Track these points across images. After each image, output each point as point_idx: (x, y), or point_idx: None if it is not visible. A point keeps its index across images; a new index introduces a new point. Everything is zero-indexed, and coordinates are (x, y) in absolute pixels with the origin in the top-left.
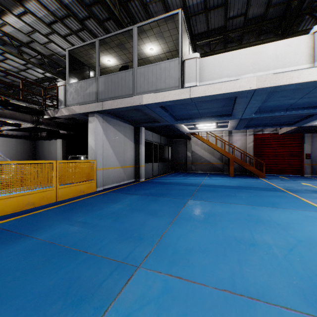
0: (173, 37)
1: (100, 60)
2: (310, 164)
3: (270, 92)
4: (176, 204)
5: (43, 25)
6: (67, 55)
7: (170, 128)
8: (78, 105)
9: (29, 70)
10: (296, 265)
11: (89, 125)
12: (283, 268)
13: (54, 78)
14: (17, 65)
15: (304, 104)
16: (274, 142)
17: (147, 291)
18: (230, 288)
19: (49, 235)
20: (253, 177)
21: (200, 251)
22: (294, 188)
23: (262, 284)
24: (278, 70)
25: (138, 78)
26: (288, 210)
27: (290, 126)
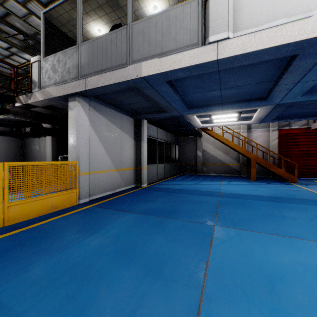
0: None
1: (88, 30)
2: None
3: None
4: (196, 237)
5: None
6: (42, 20)
7: (178, 122)
8: (55, 86)
9: (15, 56)
10: None
11: (69, 113)
12: None
13: None
14: None
15: None
16: (305, 139)
17: None
18: None
19: None
20: (281, 181)
21: None
22: None
23: None
24: None
25: (134, 38)
26: None
27: None
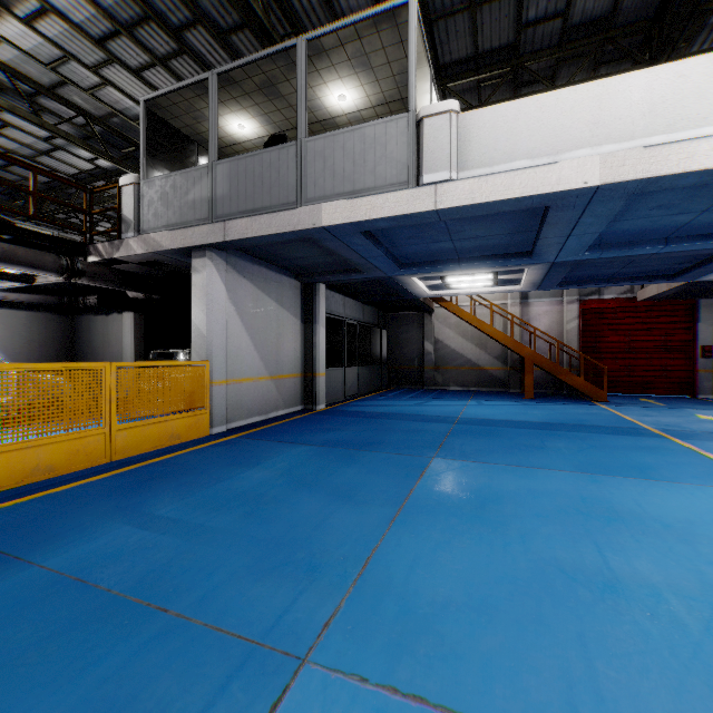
0: (393, 68)
1: (221, 125)
2: (712, 370)
3: (632, 196)
4: (402, 469)
5: (88, 43)
6: (142, 111)
7: (385, 286)
8: (168, 231)
9: (60, 151)
10: None
11: (193, 278)
12: (709, 666)
13: (118, 170)
14: (30, 141)
15: (711, 226)
16: (628, 319)
17: None
18: None
19: (75, 555)
20: (580, 400)
21: (471, 607)
22: (683, 428)
23: None
24: (655, 137)
25: (310, 164)
26: (681, 485)
27: (669, 280)
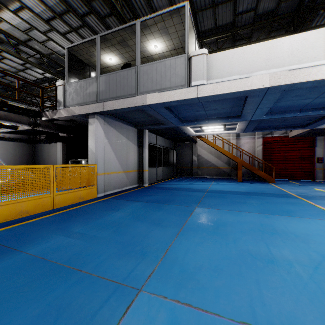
0: (178, 33)
1: (102, 59)
2: (322, 168)
3: (284, 91)
4: (182, 212)
5: (41, 22)
6: (66, 53)
7: (175, 131)
8: (78, 106)
9: (28, 70)
10: (324, 288)
11: (89, 127)
12: (310, 292)
13: (54, 78)
14: (15, 65)
15: (319, 104)
16: (284, 145)
17: (150, 324)
18: (250, 319)
19: (40, 248)
20: (263, 182)
21: (211, 269)
22: (308, 194)
23: (288, 314)
24: (293, 66)
25: (141, 77)
26: (305, 219)
27: (302, 128)
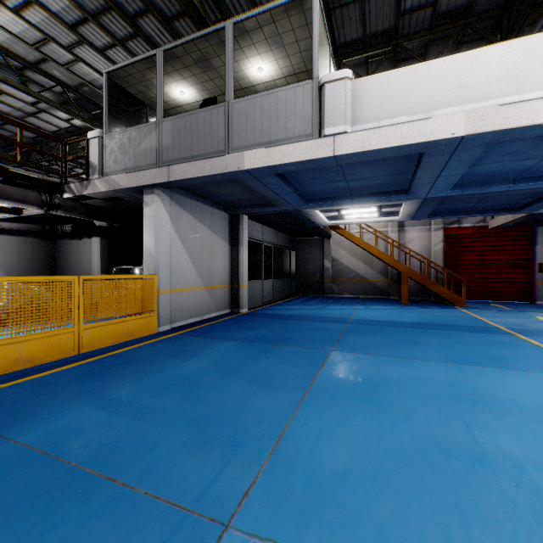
0: (300, 46)
1: (167, 92)
2: None
3: (489, 145)
4: (308, 360)
5: (63, 28)
6: (105, 81)
7: (294, 217)
8: (125, 173)
9: (43, 113)
10: None
11: (145, 210)
12: None
13: (88, 128)
14: (20, 105)
15: None
16: (481, 242)
17: None
18: None
19: (44, 432)
20: (444, 305)
21: (366, 478)
22: (526, 327)
23: None
24: (508, 97)
25: (235, 120)
26: (529, 373)
27: (514, 212)
